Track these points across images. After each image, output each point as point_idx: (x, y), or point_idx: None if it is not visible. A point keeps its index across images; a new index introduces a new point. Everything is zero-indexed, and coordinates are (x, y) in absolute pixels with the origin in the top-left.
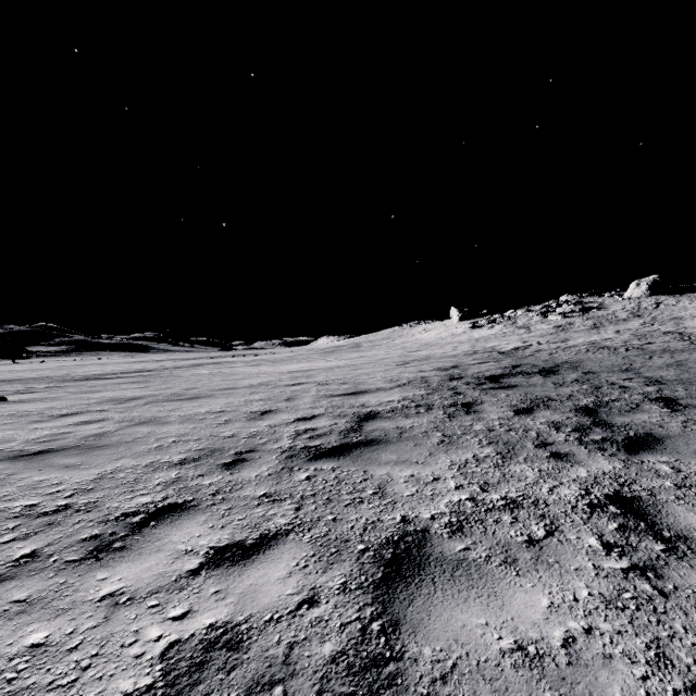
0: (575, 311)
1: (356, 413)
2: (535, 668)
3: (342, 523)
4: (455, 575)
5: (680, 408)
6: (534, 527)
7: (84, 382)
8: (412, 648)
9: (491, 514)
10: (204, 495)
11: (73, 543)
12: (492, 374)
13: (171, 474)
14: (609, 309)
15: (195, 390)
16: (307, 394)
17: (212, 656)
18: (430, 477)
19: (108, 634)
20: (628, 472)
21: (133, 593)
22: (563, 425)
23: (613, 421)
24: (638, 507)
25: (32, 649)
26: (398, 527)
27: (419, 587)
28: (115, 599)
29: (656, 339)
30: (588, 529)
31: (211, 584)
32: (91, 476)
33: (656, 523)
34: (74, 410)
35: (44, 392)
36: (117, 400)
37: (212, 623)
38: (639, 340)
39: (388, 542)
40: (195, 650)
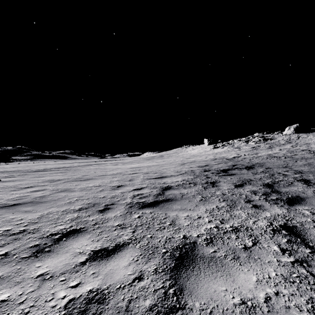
0: (261, 140)
1: (161, 187)
2: (252, 313)
3: (154, 239)
4: (209, 265)
5: (311, 184)
6: (247, 241)
7: (37, 172)
8: (190, 303)
9: (226, 234)
10: (90, 225)
11: (25, 248)
12: (223, 169)
13: (74, 215)
14: (276, 139)
15: (87, 176)
16: (138, 178)
17: (90, 306)
18: (196, 217)
19: (39, 295)
20: (289, 214)
21: (53, 273)
22: (258, 192)
23: (281, 190)
24: (296, 231)
25: (0, 303)
26: (181, 241)
27: (192, 271)
28: (44, 277)
29: (298, 153)
30: (273, 241)
31: (91, 269)
32: (37, 216)
33: (305, 239)
34: (31, 185)
35: (18, 177)
36: (51, 181)
37: (91, 289)
38: (290, 153)
39: (177, 248)
40: (81, 304)
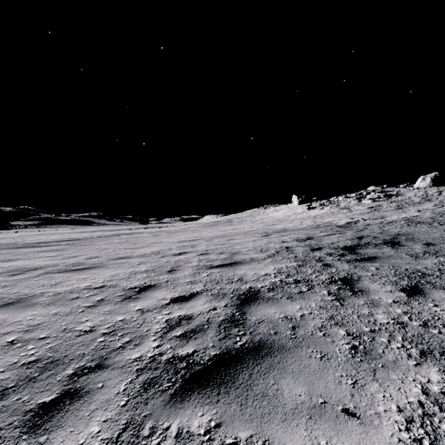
0: (381, 197)
1: (235, 292)
2: None
3: None
4: None
5: None
6: None
7: (17, 249)
8: None
9: None
10: None
11: None
12: (345, 245)
13: None
14: (405, 195)
15: (95, 259)
16: (189, 264)
17: None
18: None
19: None
20: None
21: None
22: None
23: None
24: None
25: None
26: None
27: None
28: None
29: None
30: None
31: None
32: None
33: None
34: None
35: None
36: (17, 271)
37: None
38: (443, 217)
39: None
40: None
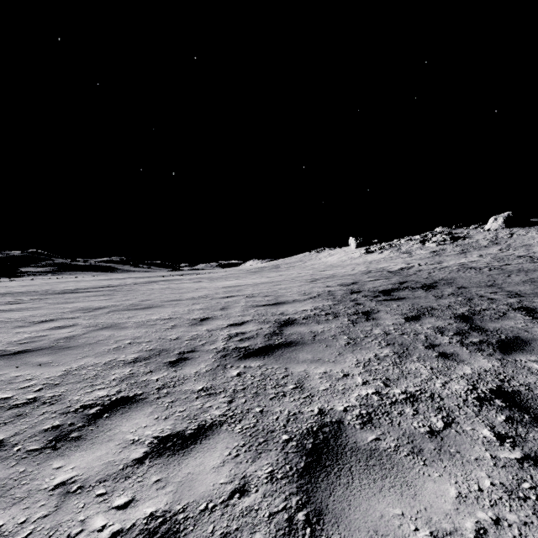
0: (447, 240)
1: (277, 320)
2: None
3: (268, 415)
4: (369, 465)
5: None
6: (433, 419)
7: (62, 295)
8: None
9: (395, 407)
10: (152, 389)
11: (36, 433)
12: (384, 289)
13: (125, 371)
14: (473, 238)
15: (148, 302)
16: (237, 304)
17: None
18: (340, 374)
19: (56, 524)
20: (505, 369)
21: (83, 481)
22: (446, 330)
23: (486, 326)
24: (520, 400)
25: None
26: (316, 419)
27: (338, 477)
28: (67, 488)
29: (512, 262)
30: (481, 420)
31: (153, 473)
32: (59, 373)
33: None
34: (51, 317)
35: (29, 302)
36: (87, 309)
37: (152, 513)
38: (499, 262)
39: (308, 432)
40: None
